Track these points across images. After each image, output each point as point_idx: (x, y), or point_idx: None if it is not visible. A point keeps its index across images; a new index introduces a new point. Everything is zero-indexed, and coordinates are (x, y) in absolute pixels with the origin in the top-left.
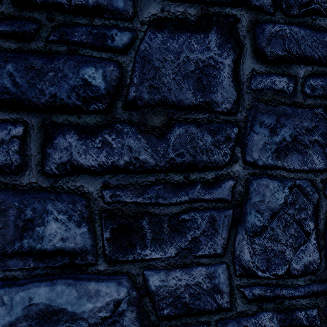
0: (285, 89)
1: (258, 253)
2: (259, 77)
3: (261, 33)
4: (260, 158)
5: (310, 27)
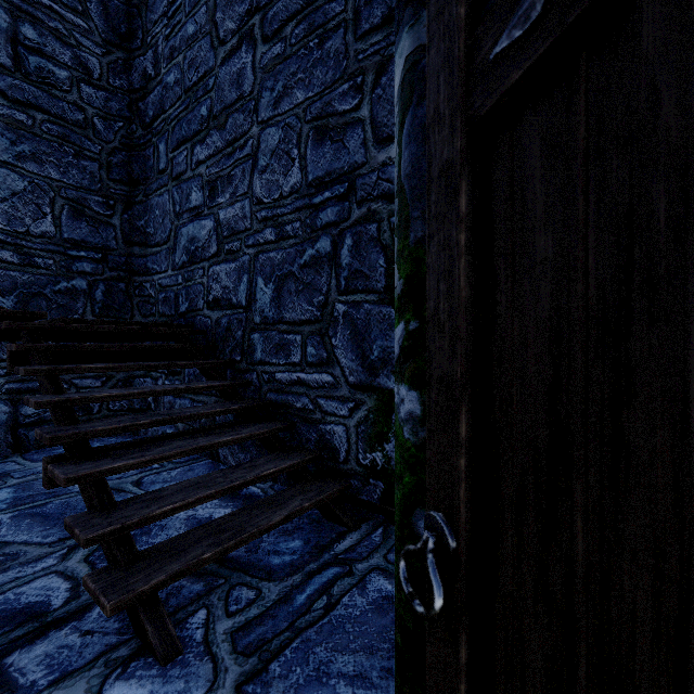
0: (25, 122)
1: (0, 213)
2: (1, 107)
3: (3, 80)
4: (3, 156)
5: (48, 93)
